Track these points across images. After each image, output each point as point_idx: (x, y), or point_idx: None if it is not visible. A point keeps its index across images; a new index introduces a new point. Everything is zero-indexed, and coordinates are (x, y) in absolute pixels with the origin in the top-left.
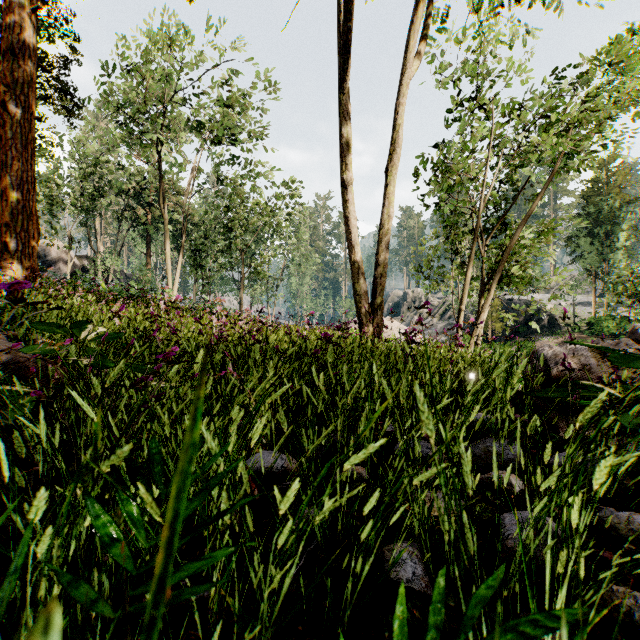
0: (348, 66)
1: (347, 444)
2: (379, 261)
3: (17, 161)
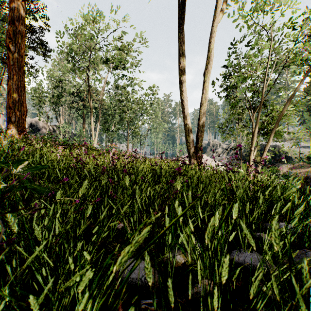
0: (183, 16)
1: (195, 254)
2: (200, 123)
3: (15, 76)
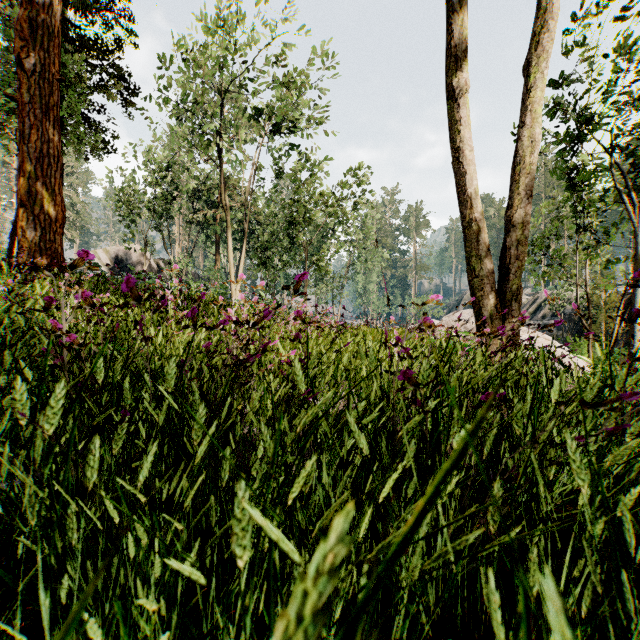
0: None
1: None
2: (513, 219)
3: (35, 130)
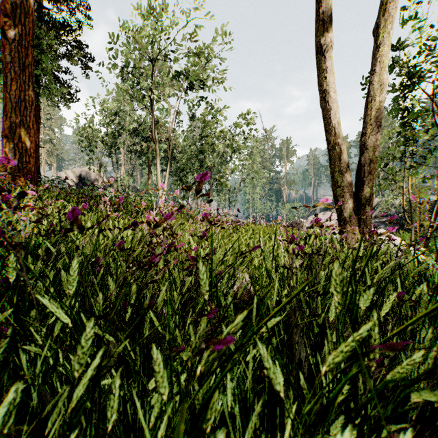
0: None
1: None
2: (367, 143)
3: (15, 82)
